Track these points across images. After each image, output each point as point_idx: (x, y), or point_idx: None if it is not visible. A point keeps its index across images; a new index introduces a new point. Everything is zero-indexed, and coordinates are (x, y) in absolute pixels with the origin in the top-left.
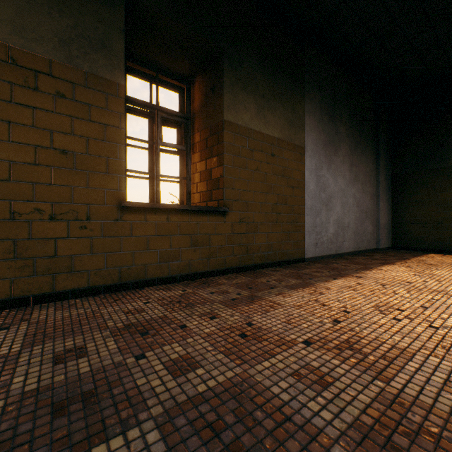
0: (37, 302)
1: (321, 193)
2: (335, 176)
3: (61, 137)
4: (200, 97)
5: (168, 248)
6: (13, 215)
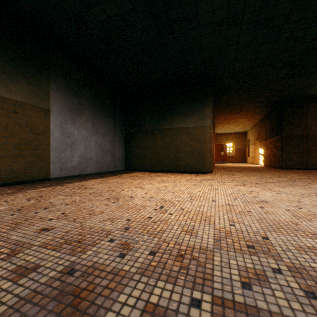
0: None
1: (66, 138)
2: (79, 129)
3: None
4: None
5: None
6: None
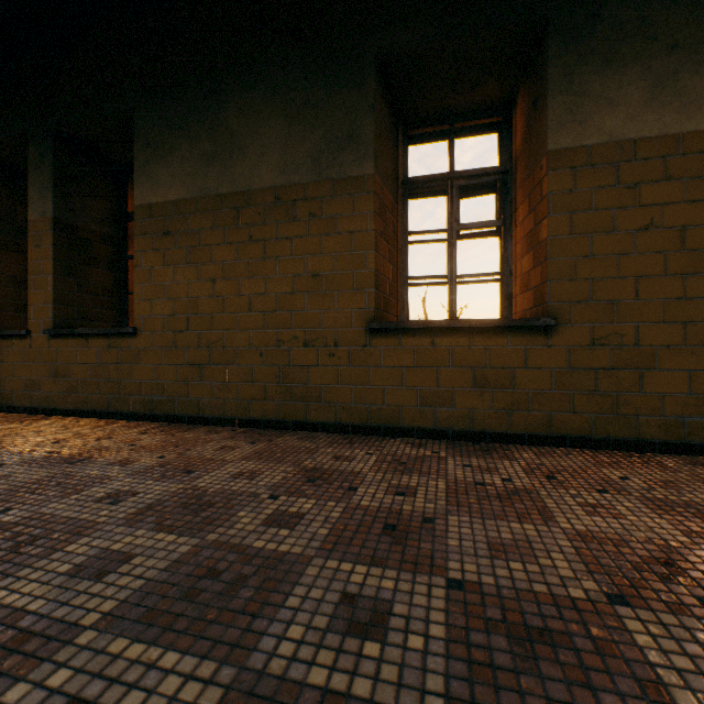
0: (295, 428)
1: None
2: None
3: (313, 260)
4: (521, 126)
5: (433, 387)
6: (279, 343)
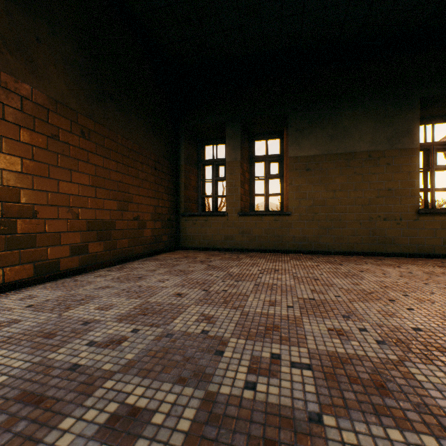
0: (378, 255)
1: None
2: None
3: (387, 183)
4: None
5: None
6: (369, 218)
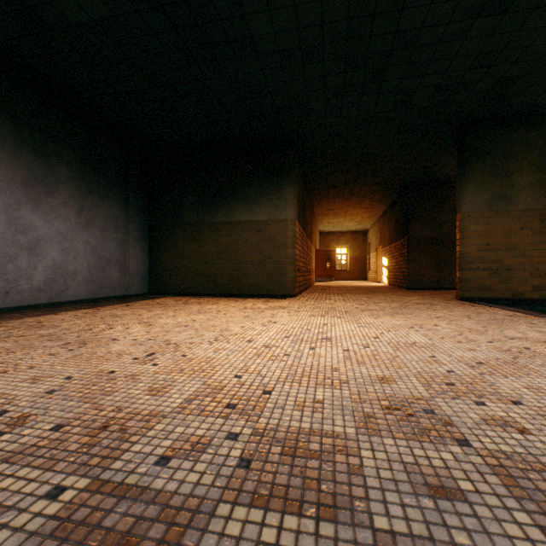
0: None
1: (19, 236)
2: (48, 219)
3: None
4: None
5: None
6: None
